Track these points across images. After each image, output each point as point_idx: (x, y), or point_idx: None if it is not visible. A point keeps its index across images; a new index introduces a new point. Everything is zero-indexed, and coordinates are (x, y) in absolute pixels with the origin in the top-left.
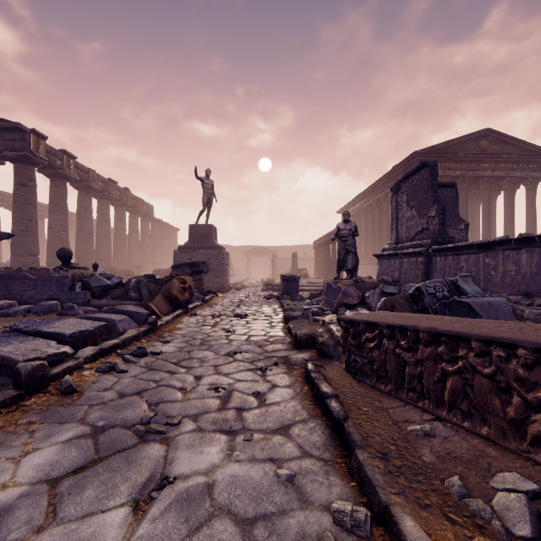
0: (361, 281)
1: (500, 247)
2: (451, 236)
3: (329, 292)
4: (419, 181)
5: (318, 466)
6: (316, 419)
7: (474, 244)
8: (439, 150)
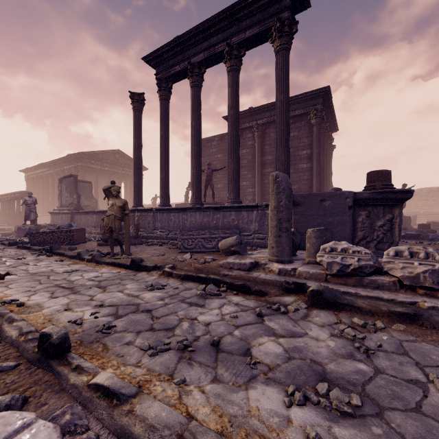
0: (39, 225)
1: (90, 213)
2: (90, 205)
3: (19, 231)
4: (71, 181)
5: (25, 251)
6: (23, 250)
7: (84, 212)
8: (94, 154)
